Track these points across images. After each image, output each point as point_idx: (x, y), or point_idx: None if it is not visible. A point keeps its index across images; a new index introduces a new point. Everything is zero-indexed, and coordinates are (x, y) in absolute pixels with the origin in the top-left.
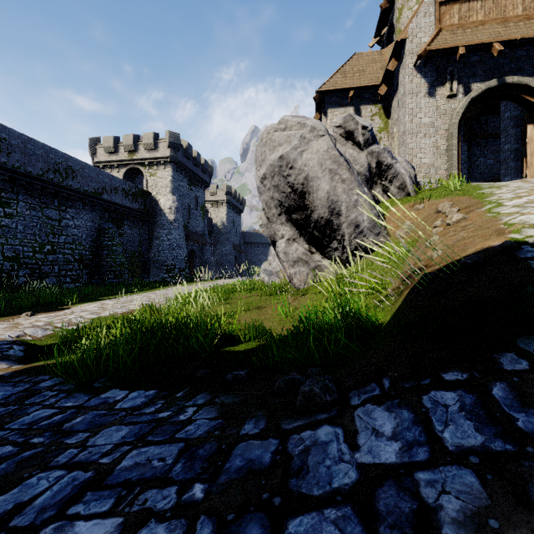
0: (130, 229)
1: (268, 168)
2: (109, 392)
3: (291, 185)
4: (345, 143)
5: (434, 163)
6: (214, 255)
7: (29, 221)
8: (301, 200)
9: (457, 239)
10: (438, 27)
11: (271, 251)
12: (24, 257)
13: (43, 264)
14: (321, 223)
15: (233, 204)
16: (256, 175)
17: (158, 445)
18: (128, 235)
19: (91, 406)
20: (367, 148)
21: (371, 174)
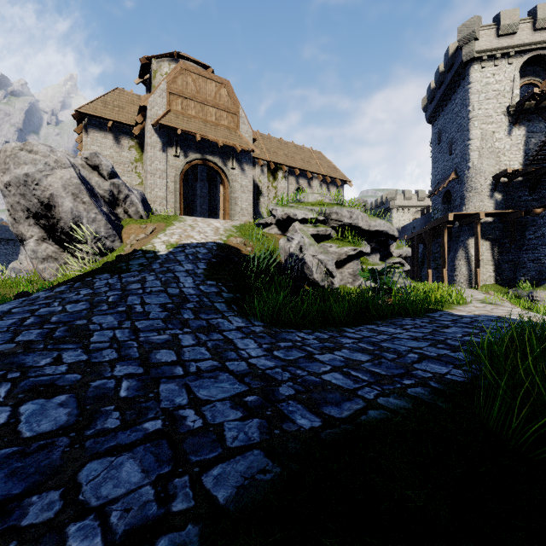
0: None
1: (13, 178)
2: None
3: (38, 197)
4: (93, 172)
5: (166, 197)
6: None
7: None
8: (48, 210)
9: (133, 247)
10: (169, 108)
11: (23, 250)
12: None
13: None
14: (68, 230)
15: None
16: None
17: None
18: None
19: None
20: (110, 180)
21: (115, 198)
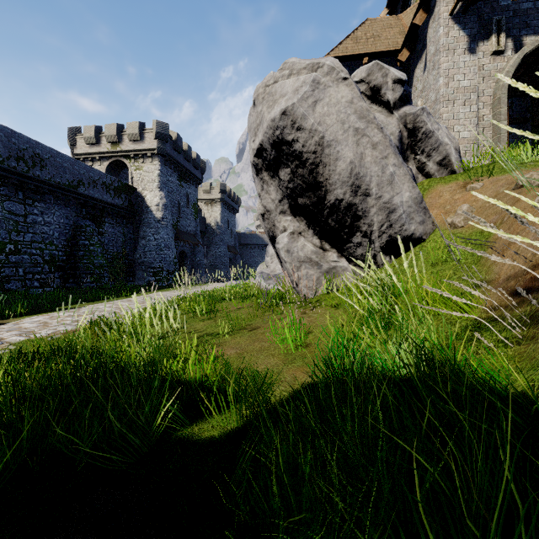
0: (112, 228)
1: (265, 132)
2: None
3: (298, 155)
4: (368, 105)
5: (476, 138)
6: (207, 257)
7: None
8: (312, 176)
9: None
10: None
11: (269, 251)
12: None
13: (4, 265)
14: (340, 208)
15: (227, 203)
16: (250, 148)
17: None
18: (109, 234)
19: None
20: (398, 111)
21: (403, 146)
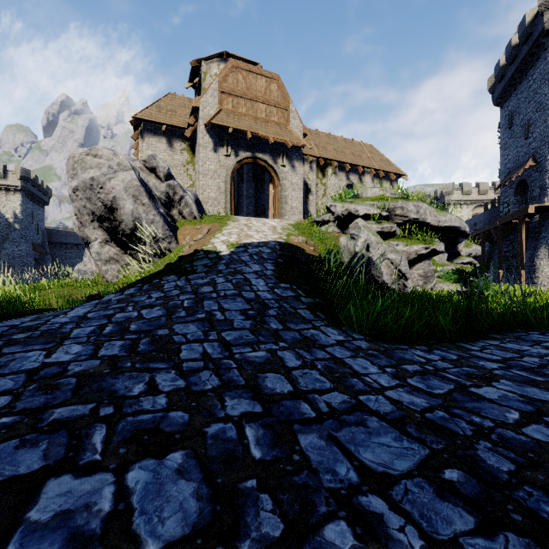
0: None
1: (80, 183)
2: None
3: (102, 201)
4: (150, 174)
5: (217, 198)
6: None
7: None
8: (111, 213)
9: (192, 248)
10: (220, 108)
11: (87, 252)
12: None
13: None
14: (128, 232)
15: (32, 193)
16: (68, 184)
17: None
18: None
19: None
20: (166, 182)
21: (170, 200)
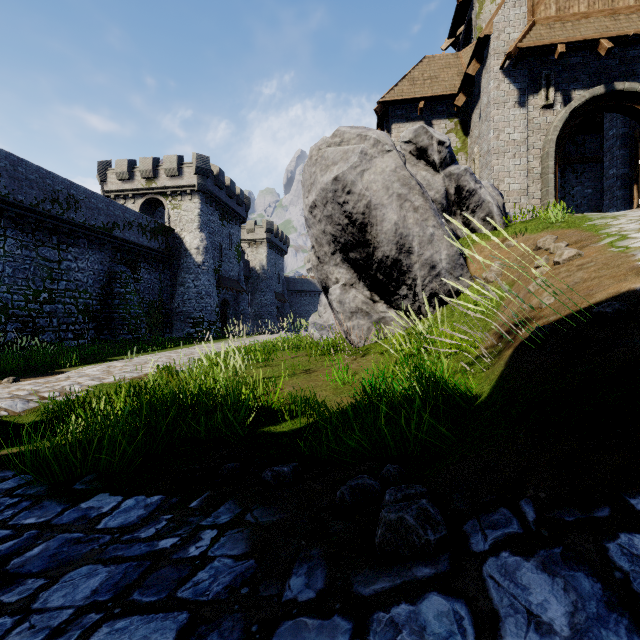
0: (148, 274)
1: (319, 193)
2: (94, 499)
3: (349, 215)
4: (416, 164)
5: (525, 190)
6: (251, 306)
7: (20, 263)
8: (361, 234)
9: (575, 281)
10: (531, 21)
11: (322, 300)
12: (14, 307)
13: (38, 316)
14: (387, 263)
15: (274, 244)
16: (304, 203)
17: (146, 614)
18: (145, 281)
19: (62, 524)
20: (444, 170)
21: (449, 203)
